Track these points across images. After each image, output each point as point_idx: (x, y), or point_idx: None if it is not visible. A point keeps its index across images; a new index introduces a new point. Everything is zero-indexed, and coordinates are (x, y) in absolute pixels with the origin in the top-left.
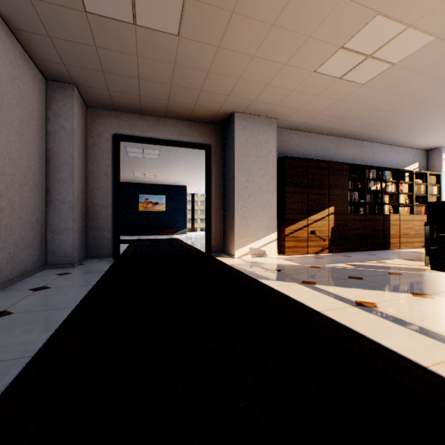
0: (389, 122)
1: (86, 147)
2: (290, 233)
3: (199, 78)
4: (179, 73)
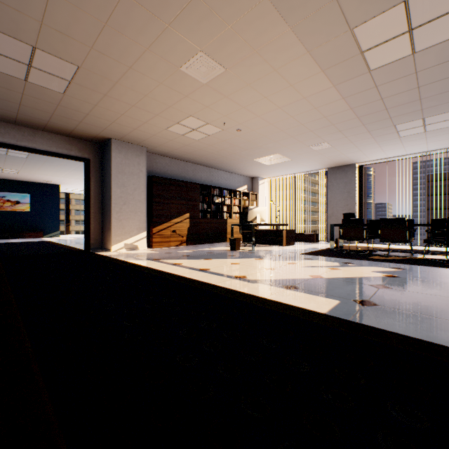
0: (222, 160)
1: None
2: (158, 232)
3: (80, 116)
4: (62, 109)
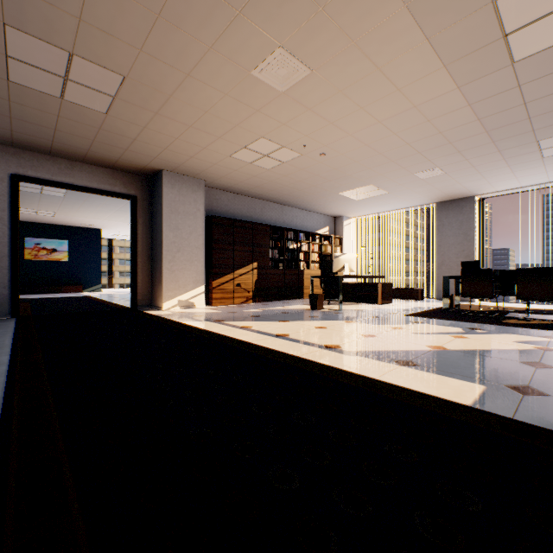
0: (298, 195)
1: None
2: (218, 286)
3: (126, 142)
4: (104, 134)
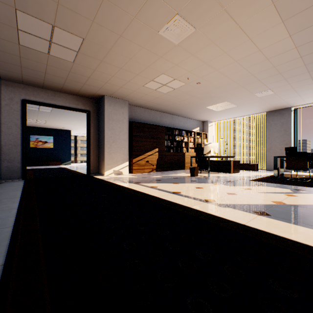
0: (182, 109)
1: (0, 106)
2: (136, 162)
3: (84, 79)
4: (72, 75)
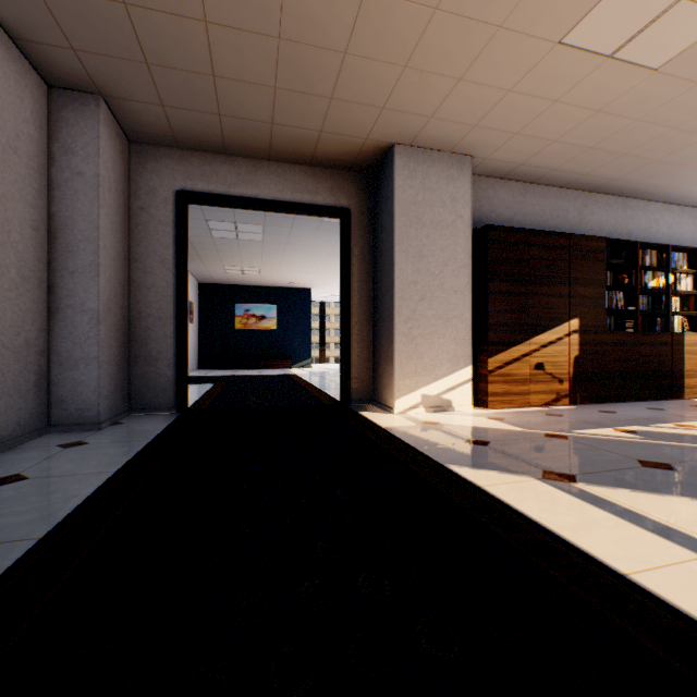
0: (689, 157)
1: (129, 214)
2: (498, 367)
3: (328, 71)
4: (289, 59)
